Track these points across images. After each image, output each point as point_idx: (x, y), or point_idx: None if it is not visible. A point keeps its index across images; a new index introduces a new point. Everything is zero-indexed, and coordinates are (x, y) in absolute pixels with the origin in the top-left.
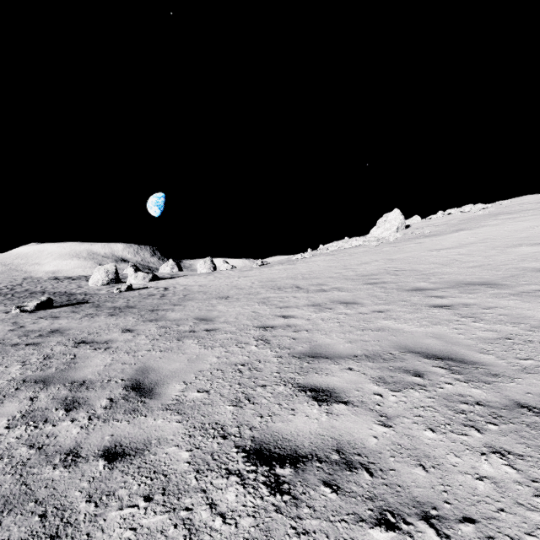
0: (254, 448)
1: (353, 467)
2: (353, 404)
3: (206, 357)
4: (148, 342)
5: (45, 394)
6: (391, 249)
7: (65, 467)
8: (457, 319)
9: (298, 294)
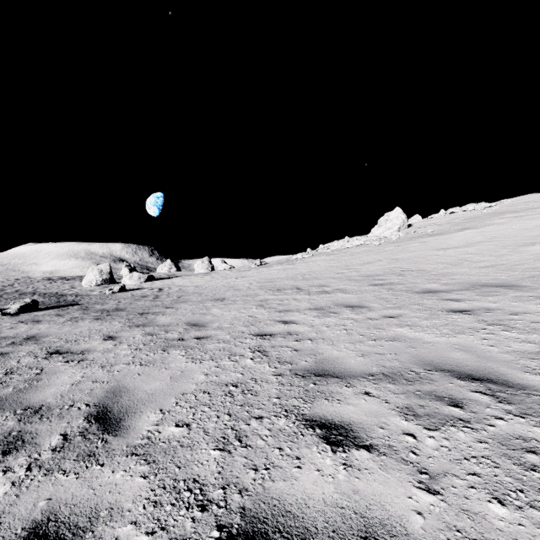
0: (244, 531)
1: None
2: (379, 451)
3: (192, 374)
4: (130, 352)
5: None
6: (394, 248)
7: None
8: (483, 327)
9: (298, 296)
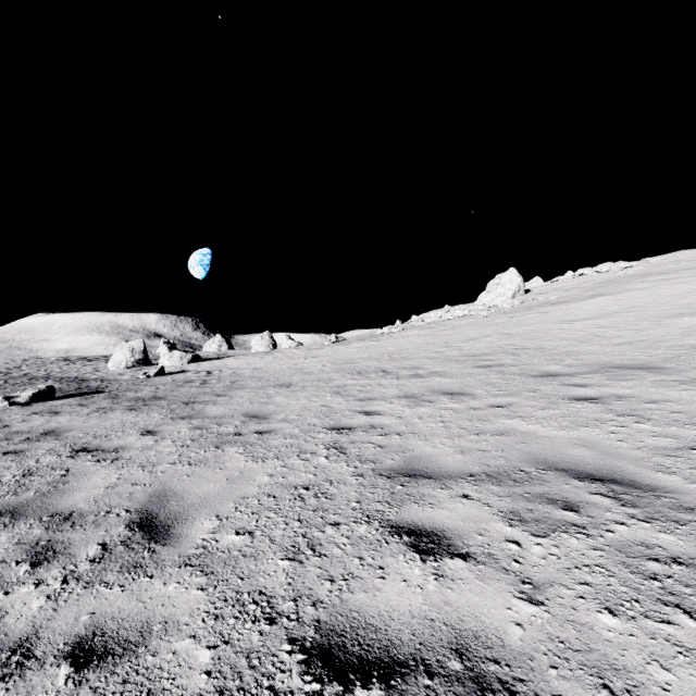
0: (319, 644)
1: (489, 690)
2: (477, 559)
3: (253, 474)
4: (175, 450)
5: (9, 535)
6: (506, 320)
7: (3, 678)
8: (612, 418)
9: (384, 380)
